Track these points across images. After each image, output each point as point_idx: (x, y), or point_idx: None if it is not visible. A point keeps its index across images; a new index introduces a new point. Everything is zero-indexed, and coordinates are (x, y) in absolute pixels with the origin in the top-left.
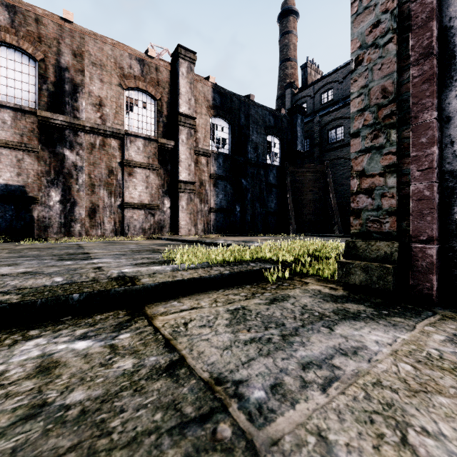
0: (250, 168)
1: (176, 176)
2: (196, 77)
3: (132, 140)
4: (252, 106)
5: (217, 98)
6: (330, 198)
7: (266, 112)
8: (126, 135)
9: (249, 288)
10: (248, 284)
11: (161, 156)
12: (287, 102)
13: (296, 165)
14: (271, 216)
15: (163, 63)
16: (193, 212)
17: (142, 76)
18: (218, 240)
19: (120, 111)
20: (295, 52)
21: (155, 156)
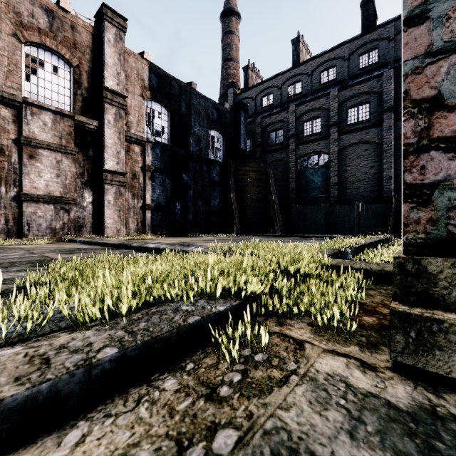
0: (192, 162)
1: (101, 164)
2: (128, 49)
3: (35, 112)
4: (194, 95)
5: (154, 79)
6: (271, 198)
7: (209, 104)
8: (25, 104)
9: (172, 395)
10: (173, 370)
11: (80, 138)
12: (230, 101)
13: (240, 163)
14: (214, 215)
15: (83, 23)
16: (123, 208)
17: (51, 31)
18: (148, 244)
19: (15, 70)
20: (237, 53)
21: (70, 136)
